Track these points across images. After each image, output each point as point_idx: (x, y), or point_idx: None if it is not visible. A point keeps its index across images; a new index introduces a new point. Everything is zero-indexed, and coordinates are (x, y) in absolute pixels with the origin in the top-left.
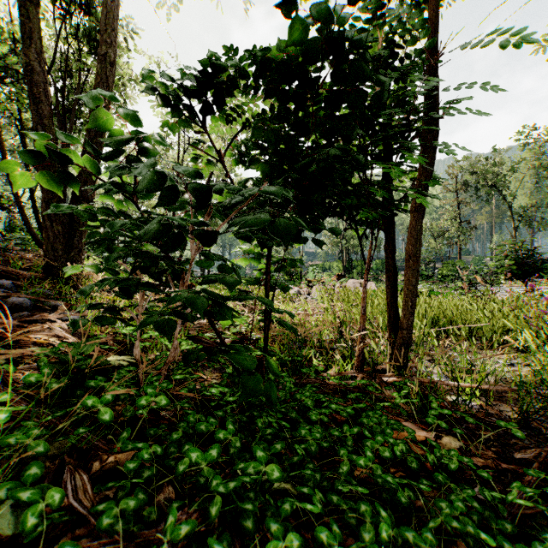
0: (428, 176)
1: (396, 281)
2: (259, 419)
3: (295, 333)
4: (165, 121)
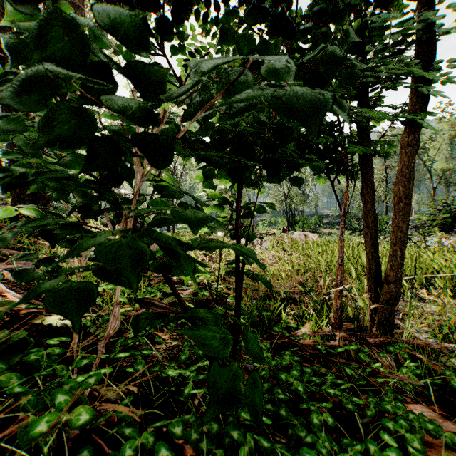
0: (424, 105)
1: (377, 228)
2: (243, 448)
3: (270, 288)
4: (118, 44)
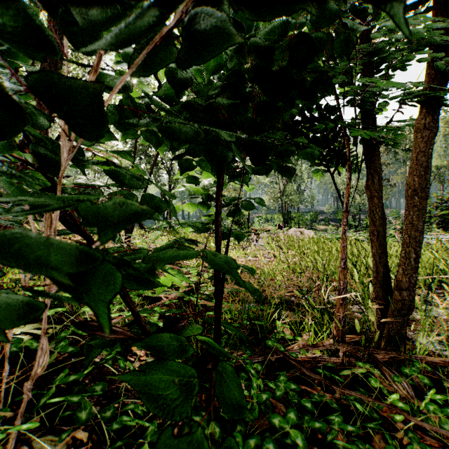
0: (444, 80)
1: (385, 226)
2: None
3: (261, 298)
4: None
